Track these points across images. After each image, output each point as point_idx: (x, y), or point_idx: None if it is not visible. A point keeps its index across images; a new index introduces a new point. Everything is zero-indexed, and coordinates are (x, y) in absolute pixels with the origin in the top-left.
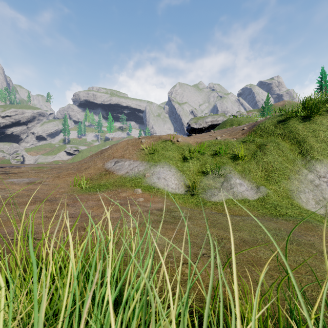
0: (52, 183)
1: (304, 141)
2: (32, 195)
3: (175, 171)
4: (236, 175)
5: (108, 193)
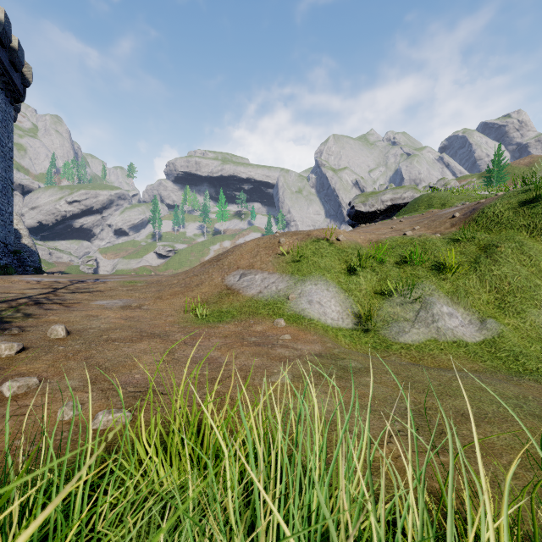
0: (153, 308)
1: None
2: (134, 327)
3: (336, 291)
4: (441, 299)
5: (236, 326)
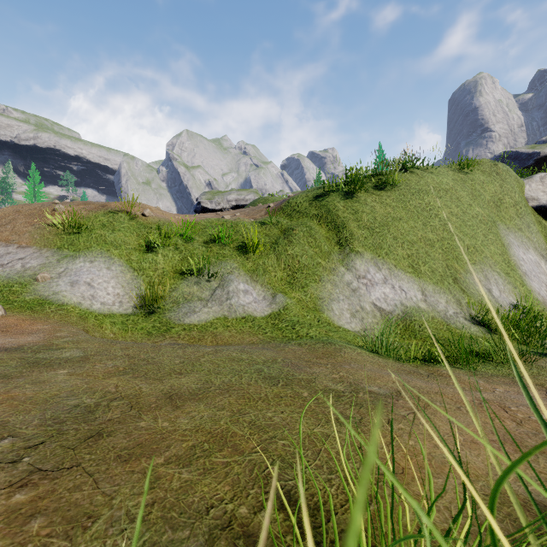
0: None
1: (344, 226)
2: None
3: (121, 270)
4: (241, 277)
5: None
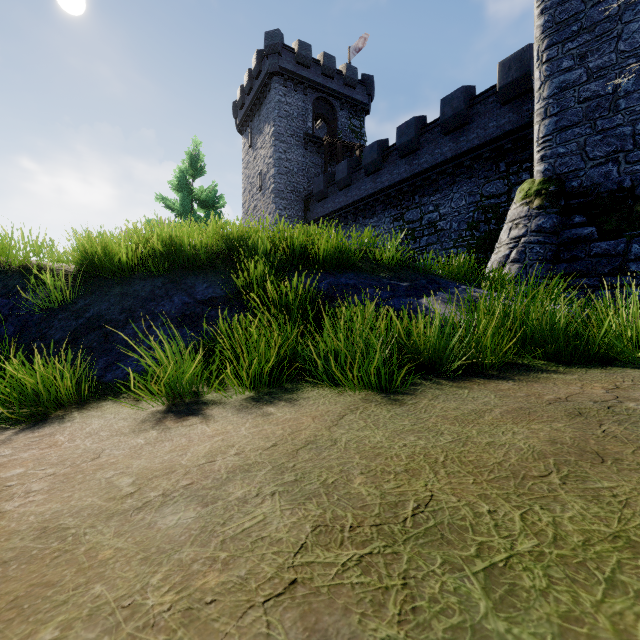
0: None
1: None
2: None
3: None
4: None
5: None
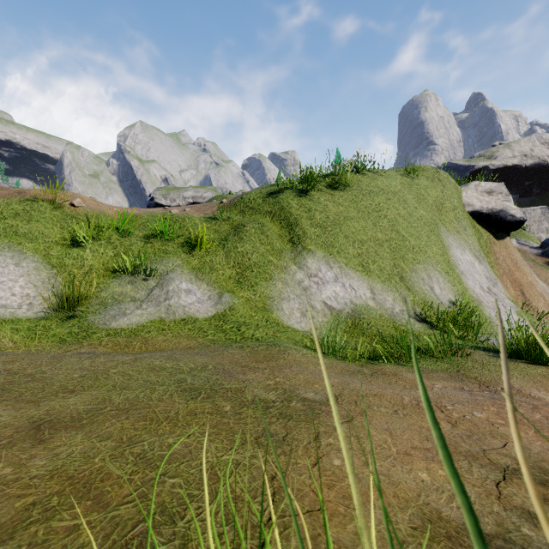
0: None
1: (297, 223)
2: None
3: (35, 267)
4: (184, 275)
5: None
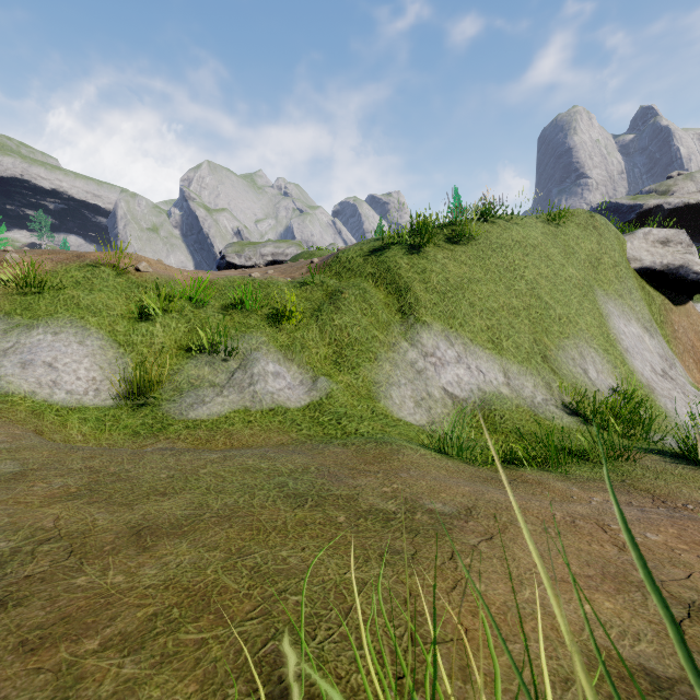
0: None
1: (408, 288)
2: None
3: (101, 346)
4: (271, 354)
5: None
